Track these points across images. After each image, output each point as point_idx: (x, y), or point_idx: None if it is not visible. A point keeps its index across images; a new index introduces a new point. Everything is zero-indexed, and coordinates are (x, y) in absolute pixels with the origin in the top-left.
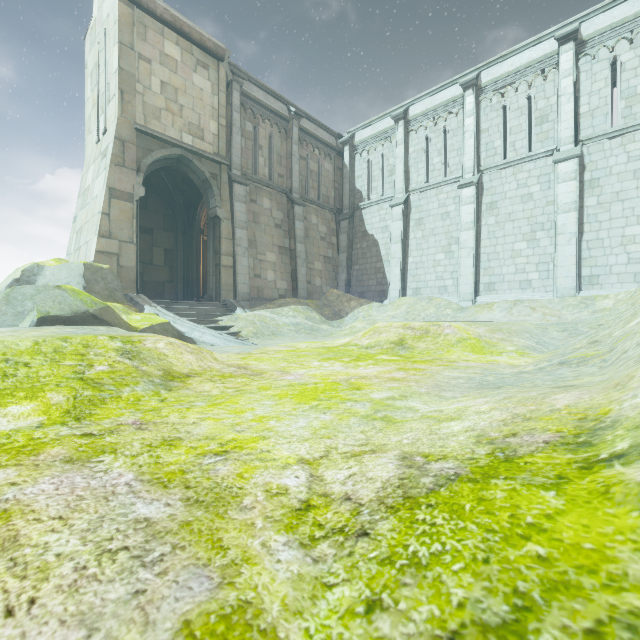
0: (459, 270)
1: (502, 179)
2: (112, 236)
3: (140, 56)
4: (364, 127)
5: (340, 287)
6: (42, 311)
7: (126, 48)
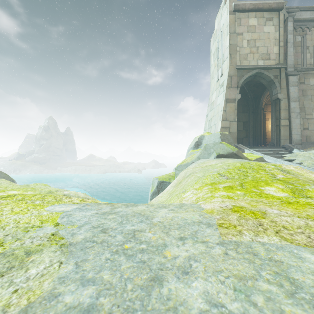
0: None
1: None
2: (226, 119)
3: (238, 34)
4: None
5: None
6: (217, 152)
7: (232, 34)
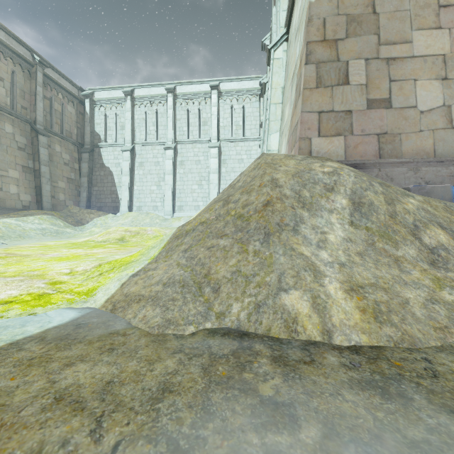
0: (164, 197)
1: (187, 149)
2: None
3: None
4: (102, 90)
5: (82, 202)
6: None
7: None
